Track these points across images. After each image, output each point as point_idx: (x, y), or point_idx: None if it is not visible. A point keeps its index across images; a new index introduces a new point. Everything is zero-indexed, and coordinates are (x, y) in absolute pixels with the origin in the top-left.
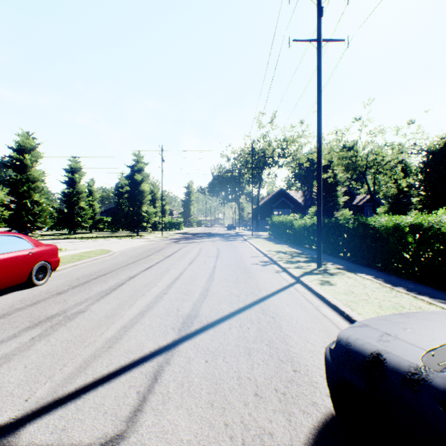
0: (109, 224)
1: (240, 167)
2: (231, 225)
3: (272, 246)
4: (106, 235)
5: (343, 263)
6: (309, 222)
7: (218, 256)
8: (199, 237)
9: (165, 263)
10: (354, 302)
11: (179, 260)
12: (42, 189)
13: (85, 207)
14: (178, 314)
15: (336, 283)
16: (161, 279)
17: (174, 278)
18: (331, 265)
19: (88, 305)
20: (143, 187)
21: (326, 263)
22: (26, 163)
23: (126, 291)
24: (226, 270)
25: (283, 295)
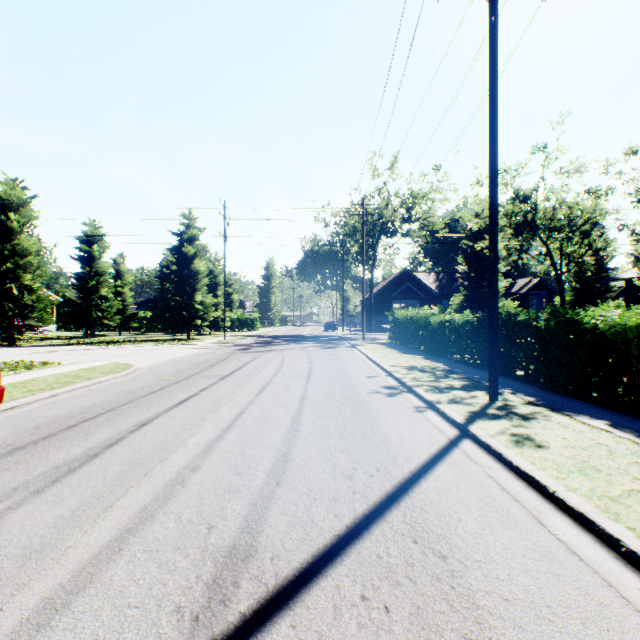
0: (148, 322)
1: (343, 237)
2: (330, 323)
3: (398, 357)
4: (141, 338)
5: (532, 390)
6: (458, 319)
7: (310, 375)
8: (282, 341)
9: (216, 390)
10: (621, 502)
11: (242, 385)
12: (37, 267)
13: (108, 296)
14: (205, 545)
15: (547, 443)
16: (197, 429)
17: (224, 426)
18: (512, 395)
19: (6, 510)
20: (196, 265)
21: (502, 392)
22: (12, 226)
23: (114, 463)
24: (323, 405)
25: (446, 472)
